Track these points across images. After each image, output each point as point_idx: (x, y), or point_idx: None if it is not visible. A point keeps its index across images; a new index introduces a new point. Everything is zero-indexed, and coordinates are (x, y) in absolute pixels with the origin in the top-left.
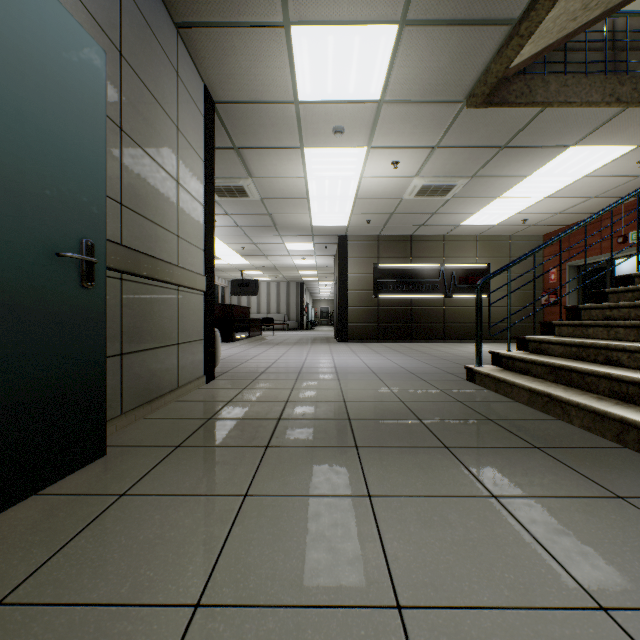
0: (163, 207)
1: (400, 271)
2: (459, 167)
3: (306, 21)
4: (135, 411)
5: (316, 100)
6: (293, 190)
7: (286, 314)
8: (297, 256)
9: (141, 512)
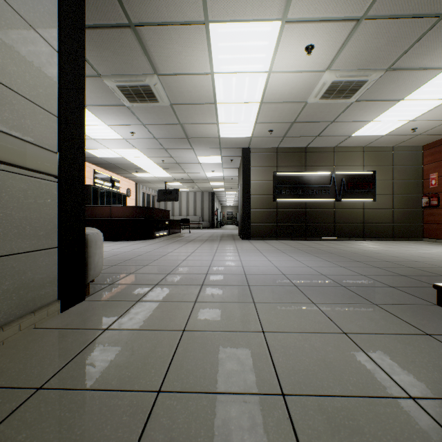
0: None
1: (296, 178)
2: (378, 54)
3: None
4: None
5: None
6: (200, 92)
7: (201, 216)
8: (208, 169)
9: None
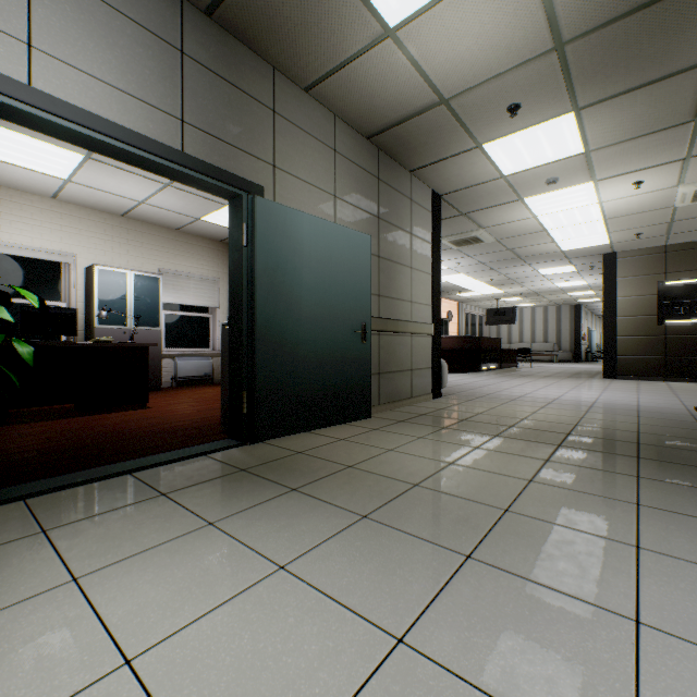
0: (401, 288)
1: None
2: None
3: (493, 139)
4: (385, 405)
5: (520, 171)
6: (526, 228)
7: (555, 343)
8: (557, 279)
9: (380, 434)
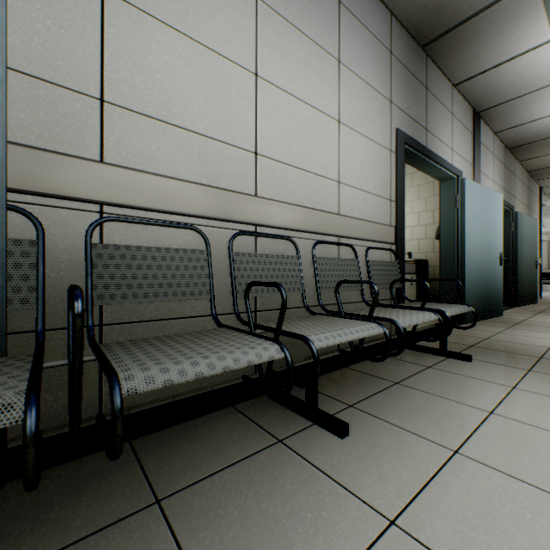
0: None
1: None
2: None
3: None
4: None
5: None
6: None
7: None
8: None
9: None
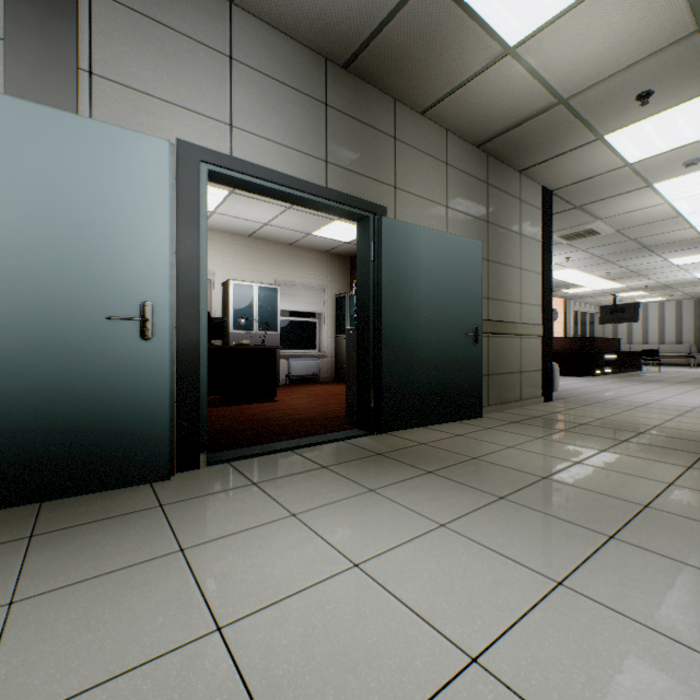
0: (510, 289)
1: None
2: None
3: (617, 129)
4: (494, 406)
5: (649, 156)
6: (655, 215)
7: (692, 344)
8: (696, 269)
9: (495, 432)
